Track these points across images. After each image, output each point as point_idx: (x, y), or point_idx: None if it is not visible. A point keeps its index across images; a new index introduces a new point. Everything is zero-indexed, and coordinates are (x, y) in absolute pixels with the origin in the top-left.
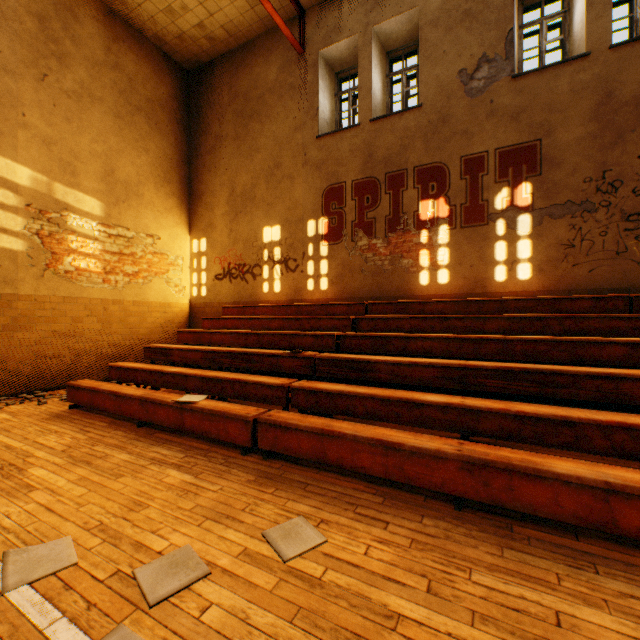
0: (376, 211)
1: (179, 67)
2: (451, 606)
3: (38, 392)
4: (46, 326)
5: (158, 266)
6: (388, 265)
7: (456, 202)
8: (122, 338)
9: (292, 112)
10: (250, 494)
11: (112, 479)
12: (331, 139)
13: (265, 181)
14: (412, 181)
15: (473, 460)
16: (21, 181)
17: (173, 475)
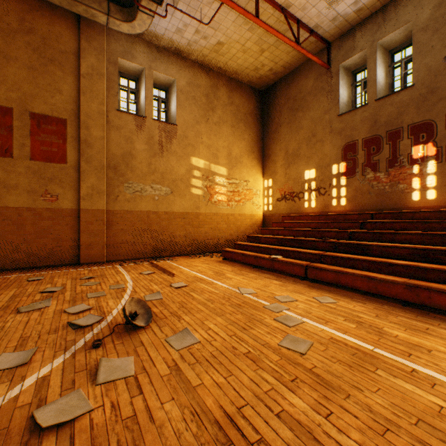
0: (379, 156)
1: (257, 91)
2: (383, 319)
3: (206, 253)
4: (208, 226)
5: (248, 196)
6: (388, 189)
7: (441, 144)
8: (234, 232)
9: (322, 103)
10: (306, 289)
11: (254, 279)
12: (347, 115)
13: (305, 145)
14: (406, 134)
15: (410, 284)
16: (201, 166)
17: (274, 281)
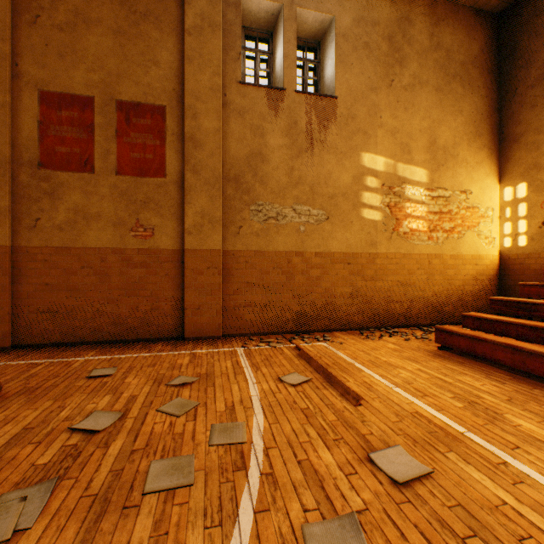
0: None
1: (488, 16)
2: None
3: (389, 328)
4: (392, 277)
5: (469, 220)
6: None
7: None
8: (440, 288)
9: None
10: None
11: None
12: None
13: None
14: None
15: None
16: (378, 168)
17: None
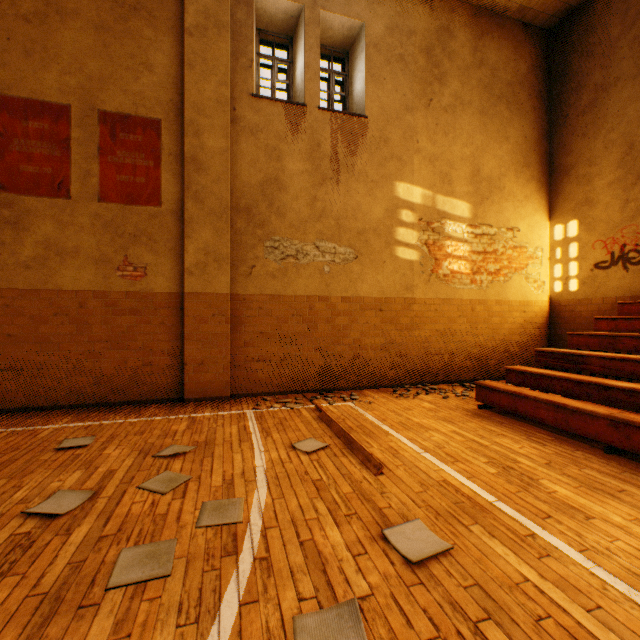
0: None
1: (537, 31)
2: None
3: (427, 384)
4: (430, 326)
5: (516, 261)
6: None
7: None
8: (485, 339)
9: None
10: None
11: None
12: None
13: None
14: None
15: None
16: (415, 200)
17: None
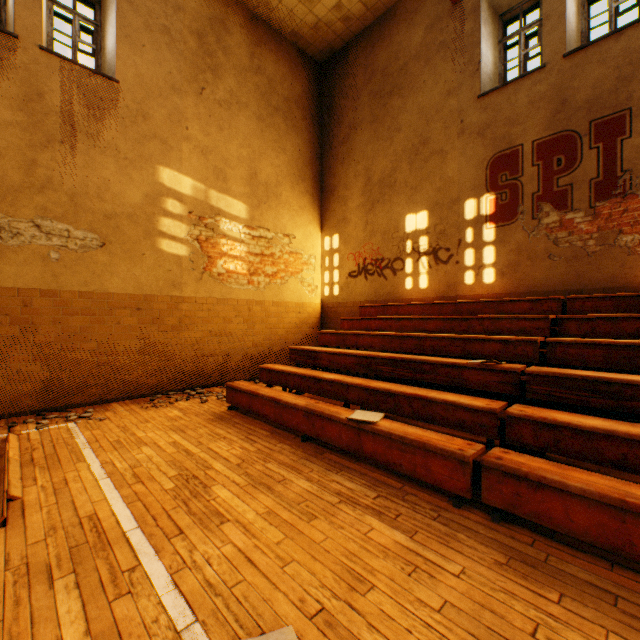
0: (573, 175)
1: (311, 61)
2: None
3: (198, 389)
4: (203, 326)
5: (293, 266)
6: (594, 246)
7: None
8: (263, 338)
9: (443, 75)
10: (520, 597)
11: (304, 520)
12: (499, 95)
13: (407, 162)
14: (639, 123)
15: None
16: (185, 191)
17: (378, 528)
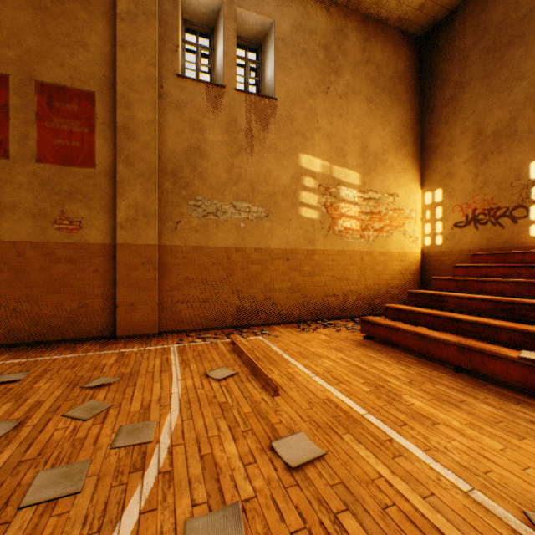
0: None
1: (412, 38)
2: None
3: (325, 320)
4: (328, 272)
5: (396, 220)
6: None
7: None
8: (371, 283)
9: None
10: None
11: (513, 437)
12: None
13: (532, 109)
14: None
15: None
16: (316, 169)
17: None
